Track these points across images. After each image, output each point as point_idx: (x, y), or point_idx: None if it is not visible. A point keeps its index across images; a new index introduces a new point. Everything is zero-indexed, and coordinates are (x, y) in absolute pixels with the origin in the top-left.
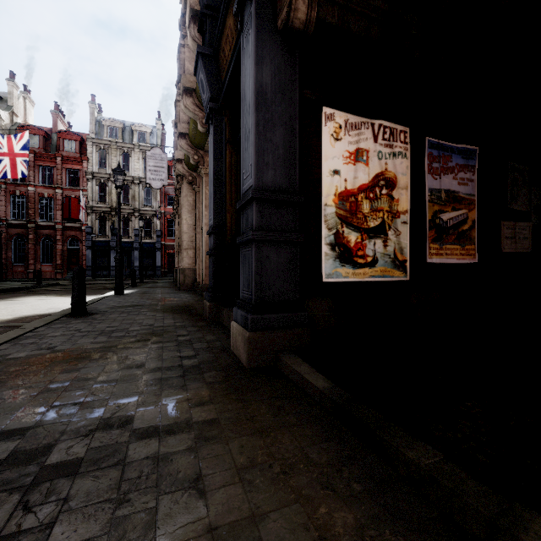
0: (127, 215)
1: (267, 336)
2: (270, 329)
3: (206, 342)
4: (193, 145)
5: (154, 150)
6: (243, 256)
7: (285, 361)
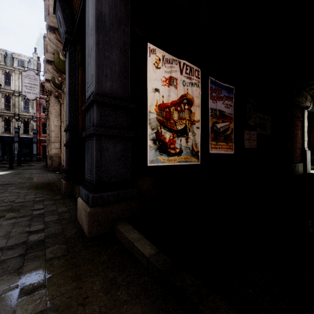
0: (8, 118)
1: (105, 209)
2: (108, 203)
3: (57, 214)
4: (57, 70)
5: (29, 72)
6: (87, 147)
7: (119, 229)
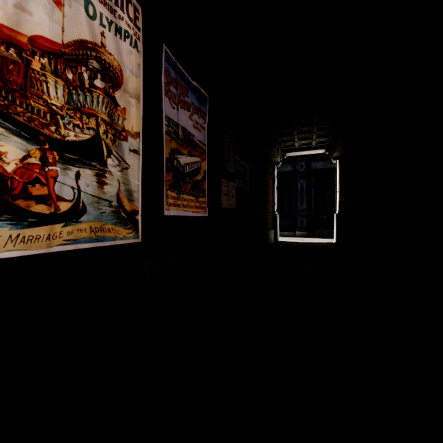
0: None
1: None
2: None
3: None
4: None
5: None
6: None
7: None
